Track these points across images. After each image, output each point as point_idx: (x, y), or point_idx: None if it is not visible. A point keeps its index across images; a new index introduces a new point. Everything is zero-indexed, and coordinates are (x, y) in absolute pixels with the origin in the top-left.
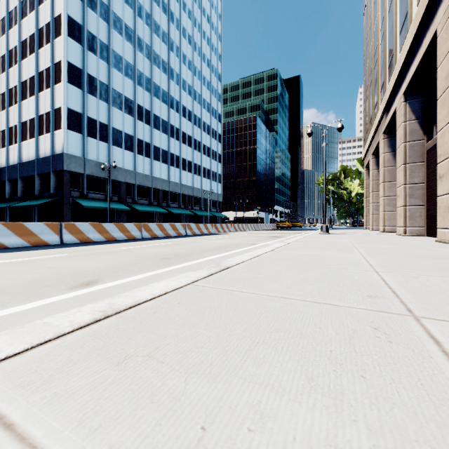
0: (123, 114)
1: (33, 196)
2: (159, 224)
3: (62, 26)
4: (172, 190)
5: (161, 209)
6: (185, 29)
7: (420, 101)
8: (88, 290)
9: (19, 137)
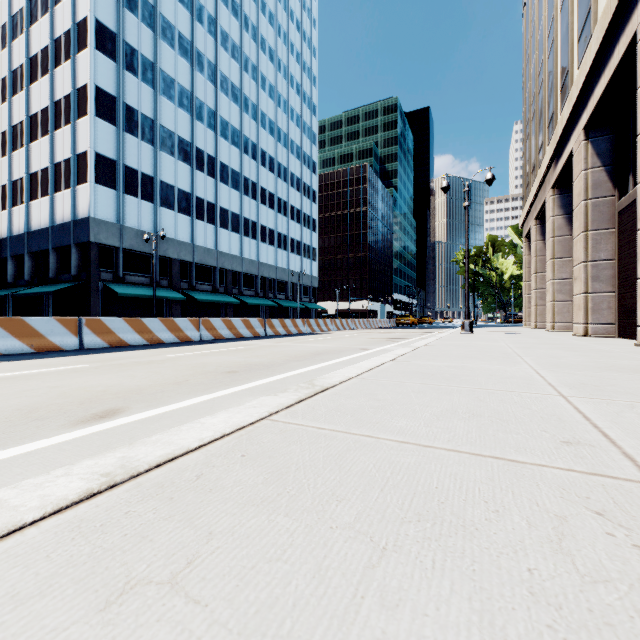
0: (176, 161)
1: (46, 280)
2: (226, 319)
3: (88, 35)
4: (247, 271)
5: (231, 298)
6: (265, 39)
7: (608, 139)
8: (100, 426)
9: (26, 194)
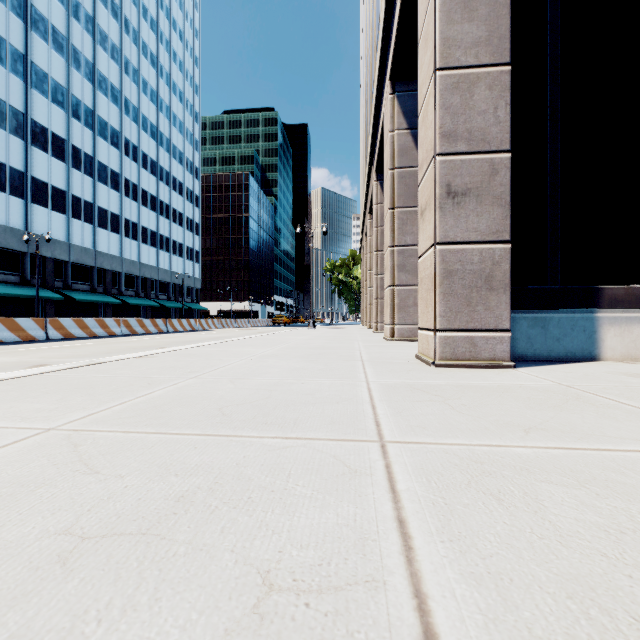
0: (50, 157)
1: None
2: (139, 319)
3: None
4: (127, 271)
5: (111, 298)
6: (146, 44)
7: None
8: None
9: None
